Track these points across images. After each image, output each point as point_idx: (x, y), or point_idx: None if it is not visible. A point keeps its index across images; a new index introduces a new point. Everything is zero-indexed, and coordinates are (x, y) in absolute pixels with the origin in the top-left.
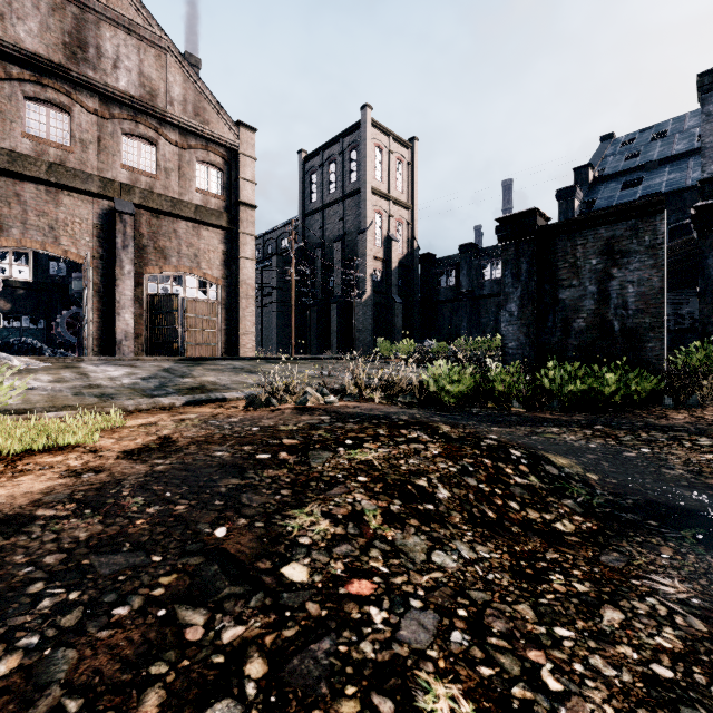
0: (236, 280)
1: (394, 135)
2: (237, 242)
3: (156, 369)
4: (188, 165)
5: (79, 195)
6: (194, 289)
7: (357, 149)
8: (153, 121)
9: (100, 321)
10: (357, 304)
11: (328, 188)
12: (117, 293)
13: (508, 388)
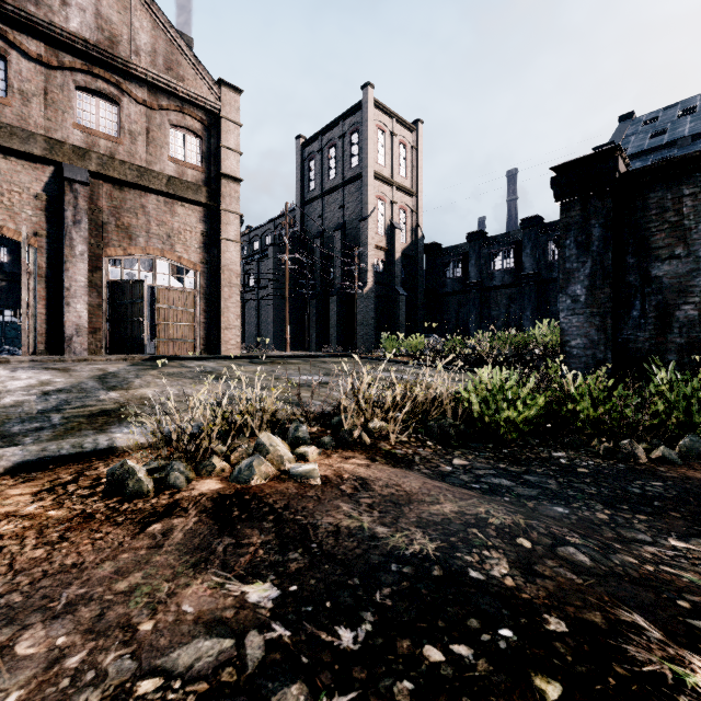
0: (218, 265)
1: (398, 116)
2: (219, 221)
3: (91, 374)
4: (159, 129)
5: (19, 158)
6: (167, 275)
7: (358, 132)
8: (114, 74)
9: (46, 312)
10: (358, 296)
11: (327, 175)
12: (66, 278)
13: (603, 414)
